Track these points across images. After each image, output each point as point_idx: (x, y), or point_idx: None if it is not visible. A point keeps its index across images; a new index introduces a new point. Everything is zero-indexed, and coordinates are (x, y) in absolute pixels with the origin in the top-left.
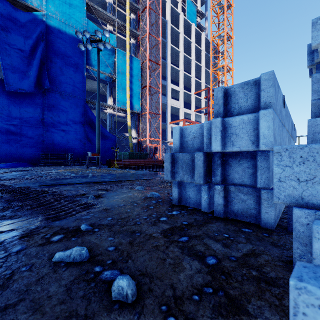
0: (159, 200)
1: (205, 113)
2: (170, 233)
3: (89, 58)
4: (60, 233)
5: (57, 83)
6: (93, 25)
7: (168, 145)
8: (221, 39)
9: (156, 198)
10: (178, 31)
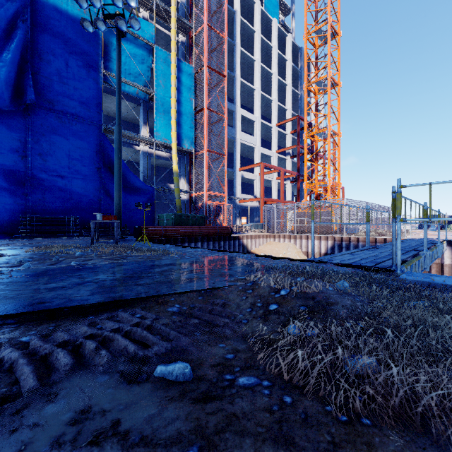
0: None
1: (292, 156)
2: None
3: (109, 58)
4: None
5: (52, 96)
6: None
7: (237, 204)
8: (321, 35)
9: None
10: (252, 29)
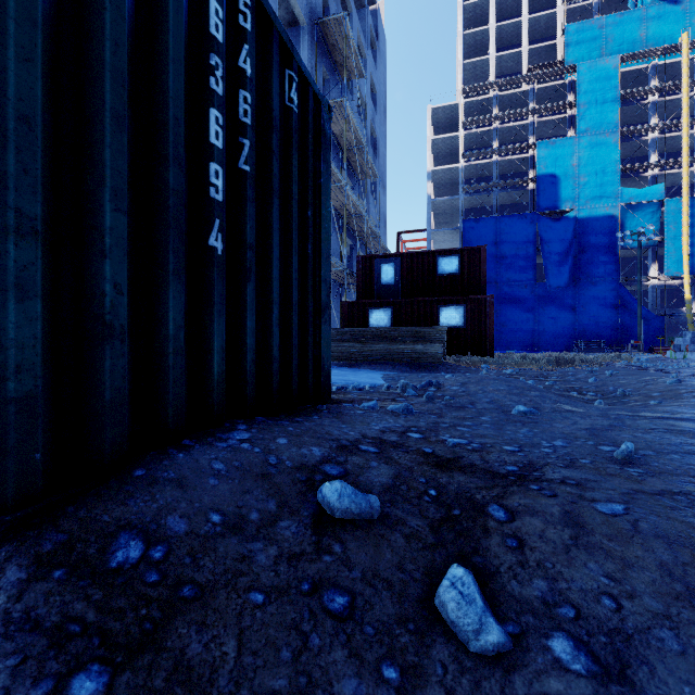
0: None
1: None
2: None
3: (623, 229)
4: None
5: (587, 271)
6: (629, 190)
7: None
8: None
9: None
10: None
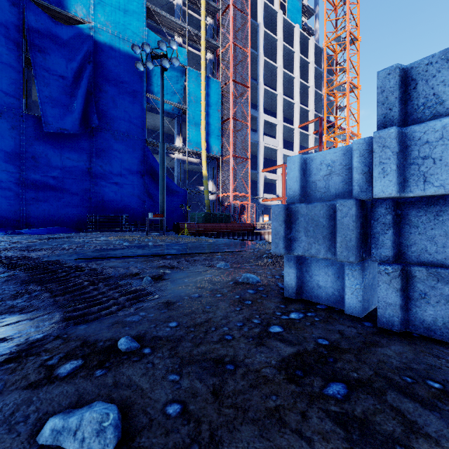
0: (259, 289)
1: None
2: (298, 368)
3: (151, 83)
4: (78, 354)
5: (109, 119)
6: (156, 37)
7: (260, 203)
8: (340, 42)
9: (253, 284)
10: (274, 38)
